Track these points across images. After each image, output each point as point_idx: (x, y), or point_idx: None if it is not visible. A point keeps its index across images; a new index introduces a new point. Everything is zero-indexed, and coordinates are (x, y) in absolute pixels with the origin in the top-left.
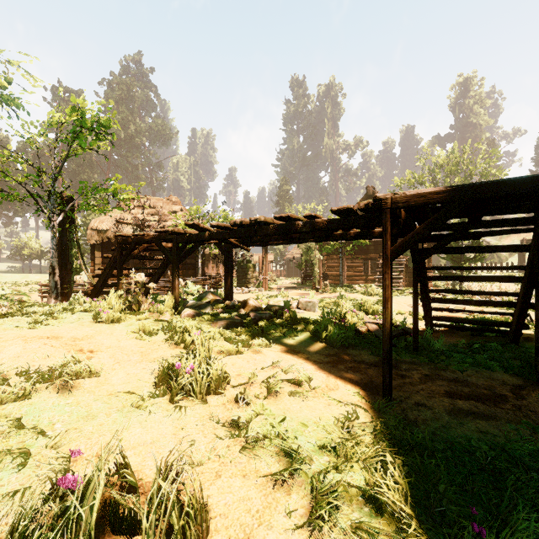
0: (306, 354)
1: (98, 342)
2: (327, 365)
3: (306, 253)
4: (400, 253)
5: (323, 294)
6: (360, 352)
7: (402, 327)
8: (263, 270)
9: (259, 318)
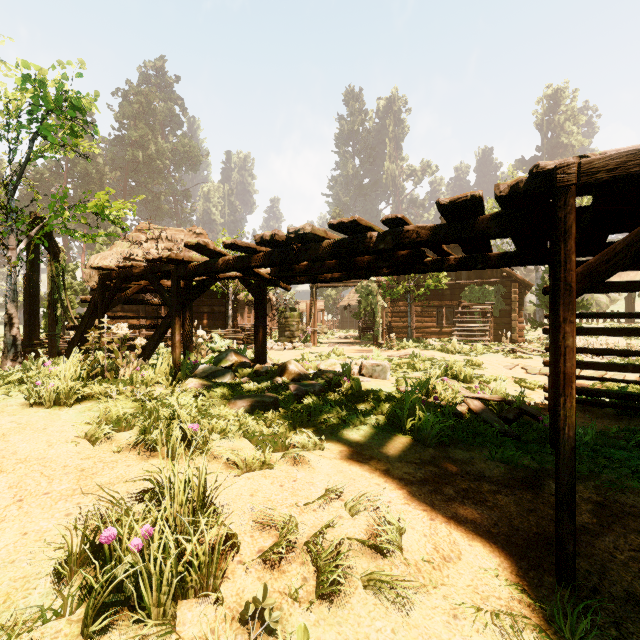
0: (383, 464)
1: (7, 448)
2: (424, 489)
3: (366, 299)
4: (600, 280)
5: (389, 351)
6: (469, 454)
7: (517, 404)
8: (311, 321)
9: (304, 394)
